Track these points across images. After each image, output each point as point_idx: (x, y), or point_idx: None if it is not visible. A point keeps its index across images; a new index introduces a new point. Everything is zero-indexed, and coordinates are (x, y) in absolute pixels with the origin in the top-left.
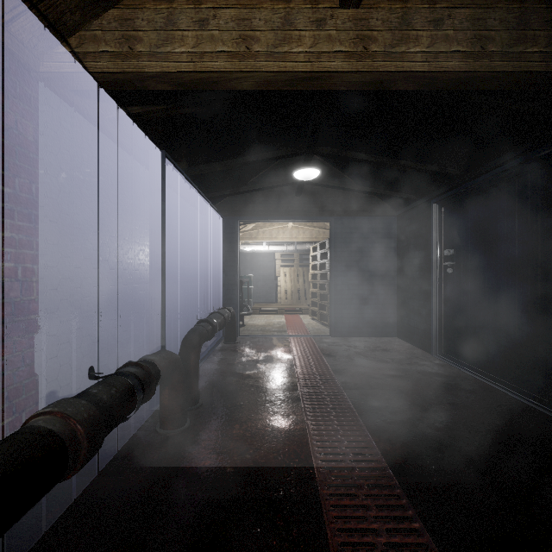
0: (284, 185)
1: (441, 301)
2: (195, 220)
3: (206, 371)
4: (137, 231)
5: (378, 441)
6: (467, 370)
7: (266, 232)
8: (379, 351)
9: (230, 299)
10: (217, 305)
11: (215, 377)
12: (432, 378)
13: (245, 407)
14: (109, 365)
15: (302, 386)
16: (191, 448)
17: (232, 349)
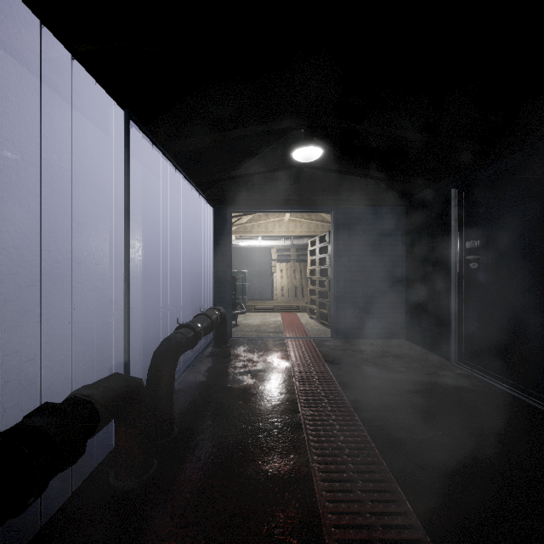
0: (281, 170)
1: (461, 301)
2: (181, 209)
3: (189, 384)
4: (99, 216)
5: (413, 500)
6: (497, 383)
7: (261, 226)
8: (389, 357)
9: (221, 297)
10: (207, 304)
11: (198, 393)
12: (459, 394)
13: (232, 440)
14: (54, 388)
15: (303, 407)
16: (152, 514)
17: (222, 355)
